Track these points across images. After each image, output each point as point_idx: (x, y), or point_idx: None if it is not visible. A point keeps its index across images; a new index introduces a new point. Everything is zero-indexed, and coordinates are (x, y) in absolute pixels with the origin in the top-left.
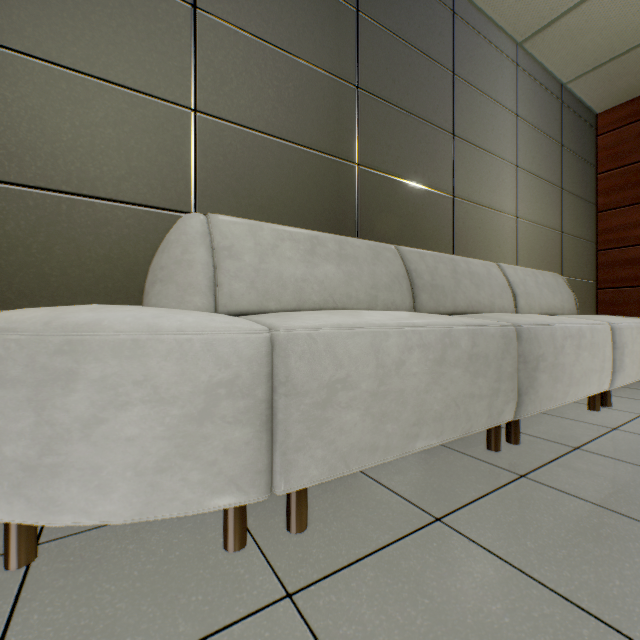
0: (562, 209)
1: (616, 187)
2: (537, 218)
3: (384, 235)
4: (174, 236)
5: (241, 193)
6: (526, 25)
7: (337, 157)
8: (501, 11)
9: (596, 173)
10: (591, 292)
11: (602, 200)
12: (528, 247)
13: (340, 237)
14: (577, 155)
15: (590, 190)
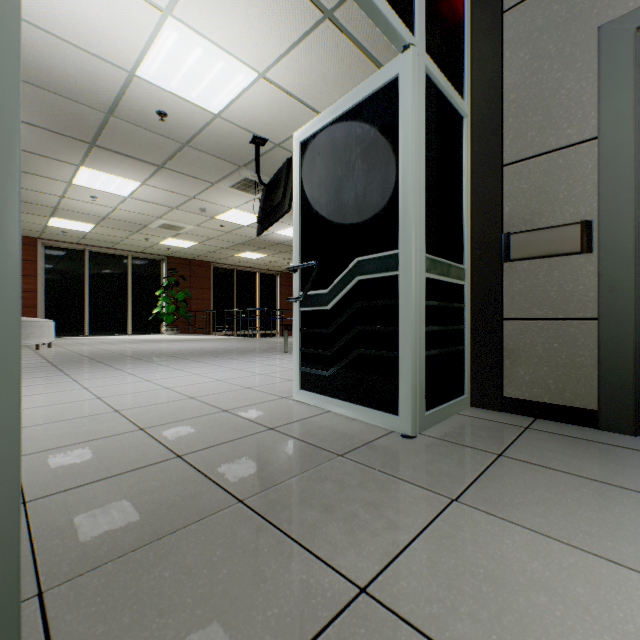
0: None
1: None
2: None
3: None
4: None
5: None
6: None
7: None
8: None
9: None
10: None
11: None
12: None
13: None
14: None
15: None
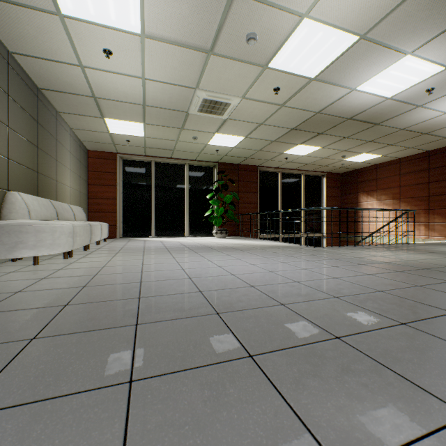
0: (81, 184)
1: (95, 178)
2: (75, 187)
3: (43, 195)
4: (15, 199)
5: (17, 183)
6: (75, 127)
7: (34, 170)
8: (70, 121)
9: (88, 171)
10: (87, 213)
11: (90, 181)
12: (73, 198)
13: (40, 198)
14: (84, 164)
15: (87, 177)
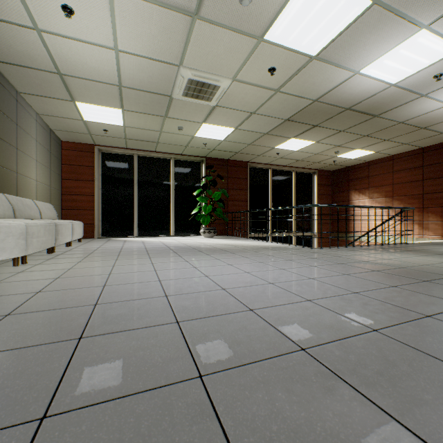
0: (51, 178)
1: (69, 172)
2: (44, 181)
3: None
4: None
5: None
6: (43, 112)
7: None
8: (35, 105)
9: (62, 164)
10: (60, 210)
11: (64, 175)
12: (41, 193)
13: None
14: (56, 156)
15: (60, 170)
